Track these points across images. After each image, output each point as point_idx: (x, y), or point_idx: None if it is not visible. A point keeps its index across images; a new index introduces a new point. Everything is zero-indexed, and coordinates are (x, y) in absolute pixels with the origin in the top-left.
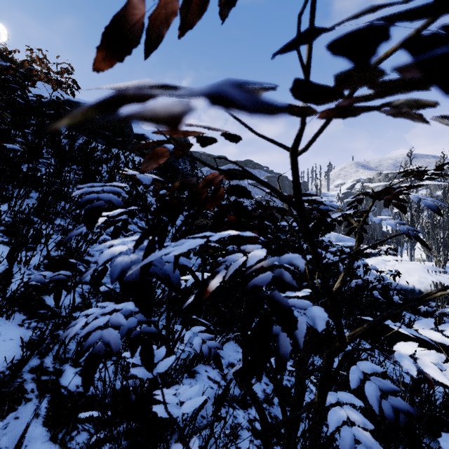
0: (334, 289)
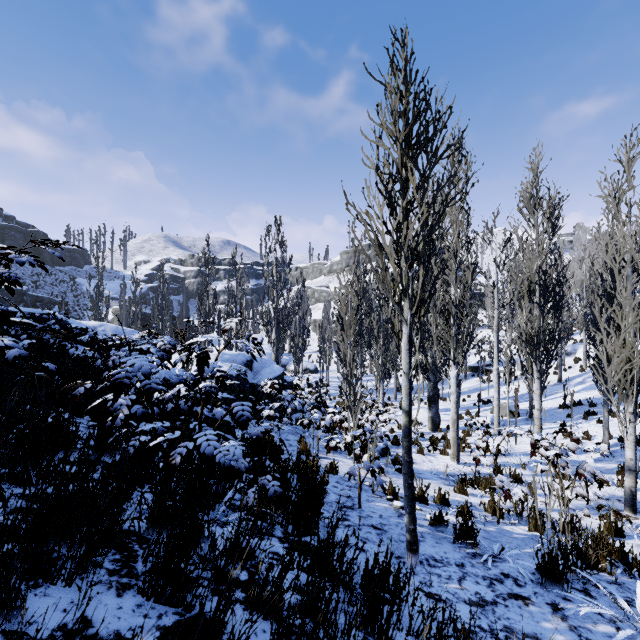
0: None
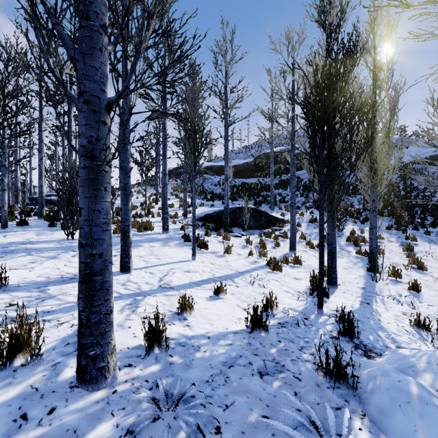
0: None
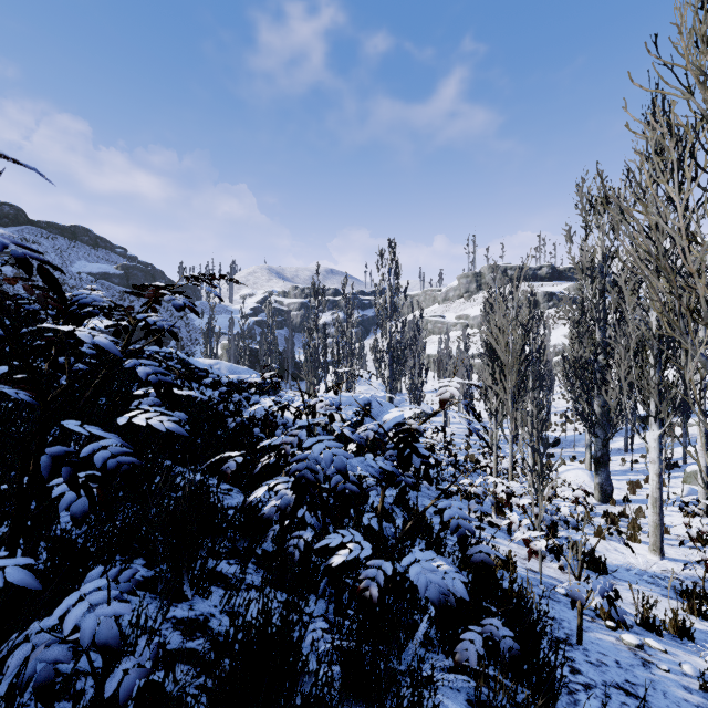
0: (94, 384)
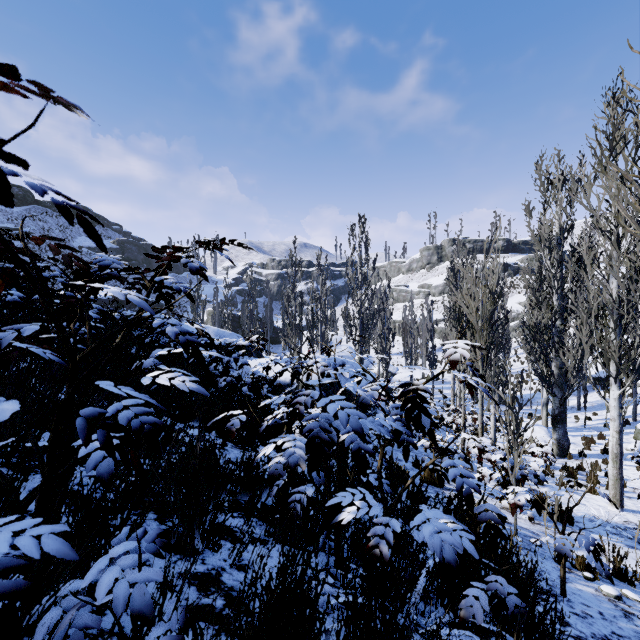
0: (114, 344)
